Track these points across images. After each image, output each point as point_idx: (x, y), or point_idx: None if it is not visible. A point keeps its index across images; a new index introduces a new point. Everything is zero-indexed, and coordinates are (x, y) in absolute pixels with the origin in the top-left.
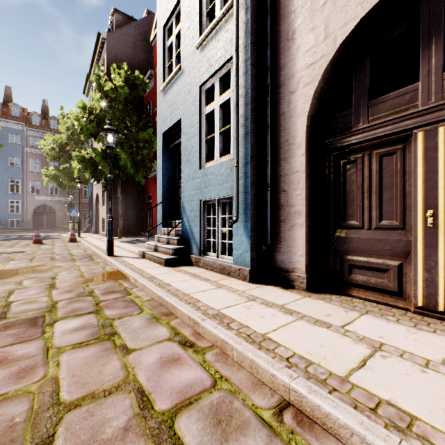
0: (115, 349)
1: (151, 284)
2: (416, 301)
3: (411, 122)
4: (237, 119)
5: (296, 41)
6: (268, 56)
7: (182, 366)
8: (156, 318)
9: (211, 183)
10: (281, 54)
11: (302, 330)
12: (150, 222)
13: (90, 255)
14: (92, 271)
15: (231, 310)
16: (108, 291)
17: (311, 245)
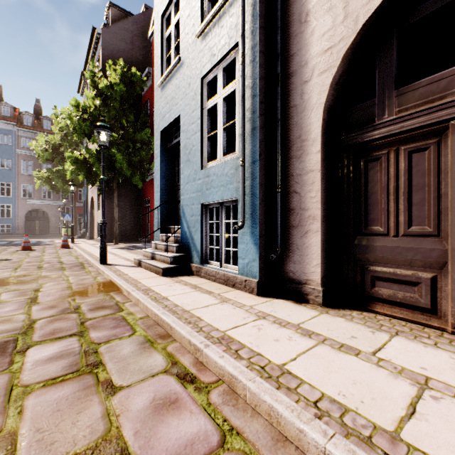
0: (96, 387)
1: (146, 298)
2: (454, 320)
3: (448, 112)
4: (243, 113)
5: (310, 24)
6: (278, 42)
7: (181, 413)
8: (150, 342)
9: (214, 185)
10: (292, 39)
11: (327, 359)
12: (148, 227)
13: (82, 263)
14: (82, 282)
15: (239, 331)
16: (97, 307)
17: (327, 254)
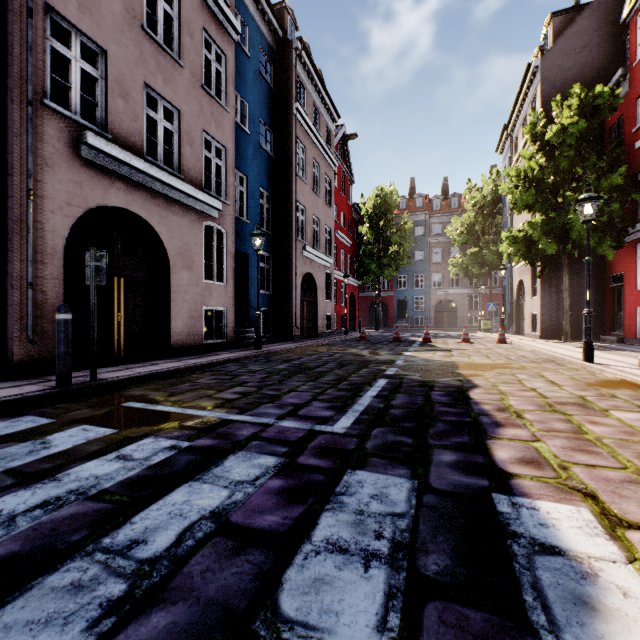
0: None
1: None
2: None
3: None
4: None
5: None
6: None
7: None
8: None
9: None
10: None
11: None
12: (617, 318)
13: (550, 359)
14: (581, 376)
15: None
16: (638, 398)
17: None
